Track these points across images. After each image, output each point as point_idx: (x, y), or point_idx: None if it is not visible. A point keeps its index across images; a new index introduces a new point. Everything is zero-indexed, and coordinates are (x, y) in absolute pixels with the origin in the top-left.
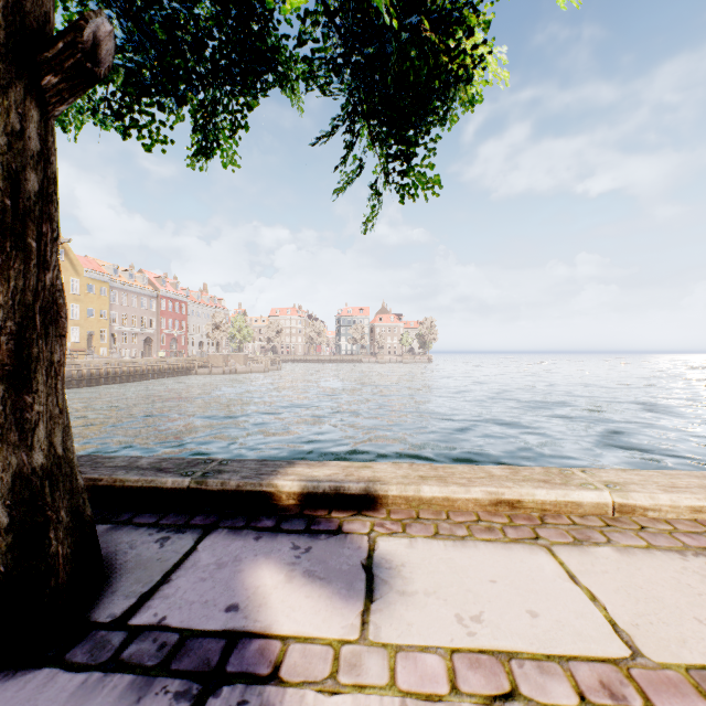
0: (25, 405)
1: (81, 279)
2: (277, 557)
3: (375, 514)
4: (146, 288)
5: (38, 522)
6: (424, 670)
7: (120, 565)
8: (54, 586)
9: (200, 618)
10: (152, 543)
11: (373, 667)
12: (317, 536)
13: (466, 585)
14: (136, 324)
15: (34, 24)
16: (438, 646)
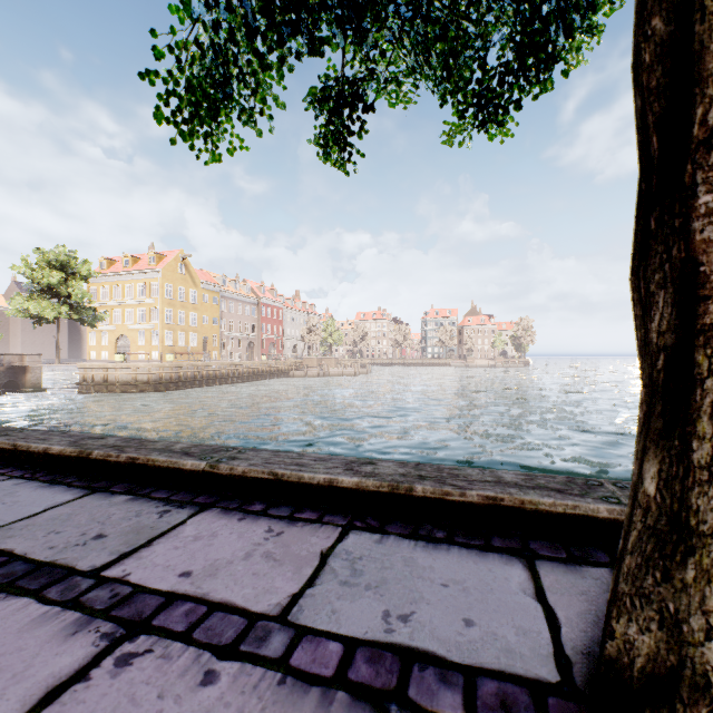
0: None
1: (198, 290)
2: None
3: None
4: (249, 296)
5: None
6: None
7: None
8: None
9: None
10: None
11: None
12: None
13: None
14: (241, 330)
15: None
16: None
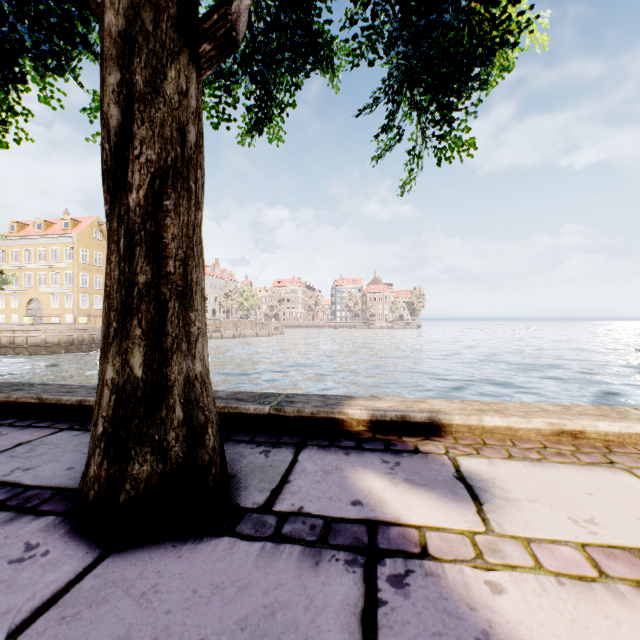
0: (190, 321)
1: None
2: (373, 468)
3: (443, 440)
4: None
5: (200, 419)
6: (563, 557)
7: (240, 468)
8: (214, 474)
9: (332, 509)
10: (257, 454)
11: (513, 553)
12: (399, 454)
13: (563, 496)
14: None
15: (193, 1)
16: (566, 541)
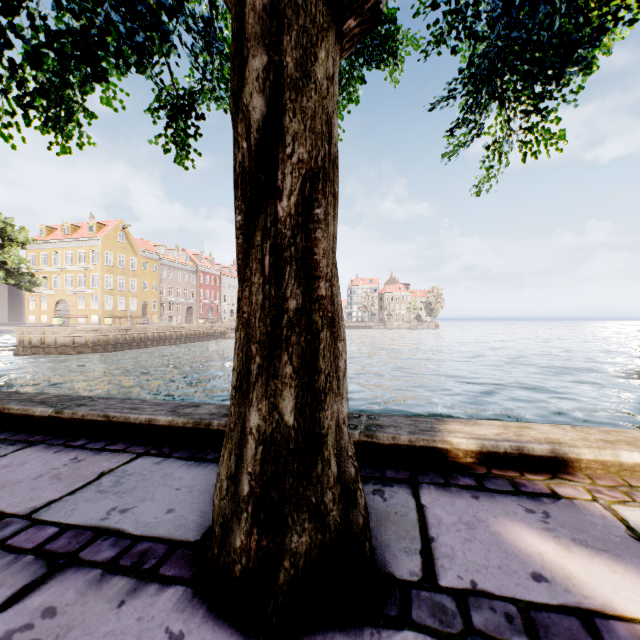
0: (338, 353)
1: (138, 258)
2: (521, 520)
3: (576, 478)
4: (188, 264)
5: (350, 472)
6: None
7: None
8: (369, 539)
9: (514, 586)
10: (371, 495)
11: None
12: (538, 499)
13: None
14: (180, 295)
15: None
16: None
